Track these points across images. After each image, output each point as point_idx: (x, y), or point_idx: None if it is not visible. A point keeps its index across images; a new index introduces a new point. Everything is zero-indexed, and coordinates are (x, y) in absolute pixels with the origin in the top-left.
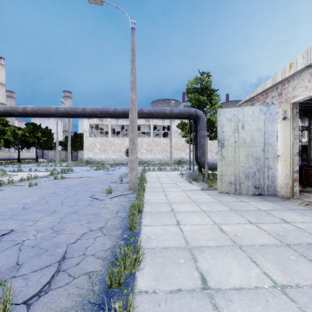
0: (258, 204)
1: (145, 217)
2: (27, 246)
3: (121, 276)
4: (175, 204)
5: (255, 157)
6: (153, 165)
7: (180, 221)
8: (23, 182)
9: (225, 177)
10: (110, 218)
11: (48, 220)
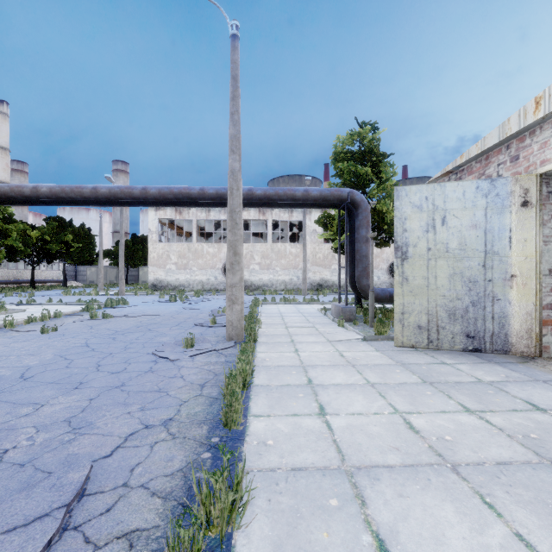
0: (476, 371)
1: (256, 397)
2: (9, 465)
3: (199, 551)
4: (314, 369)
5: (467, 279)
6: (272, 294)
7: (326, 406)
8: (32, 324)
9: (410, 316)
10: (188, 399)
11: (64, 402)
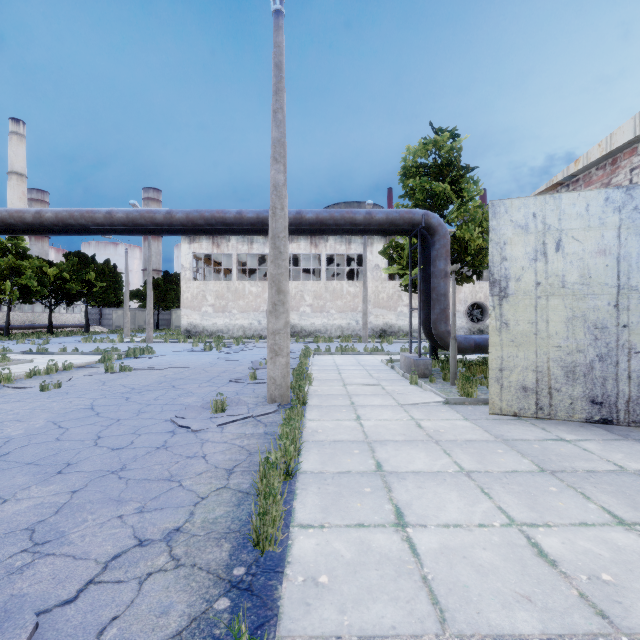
0: (611, 452)
1: (304, 493)
2: None
3: None
4: (384, 447)
5: (592, 324)
6: (326, 341)
7: (405, 511)
8: (35, 378)
9: (512, 374)
10: (207, 495)
11: (36, 497)
